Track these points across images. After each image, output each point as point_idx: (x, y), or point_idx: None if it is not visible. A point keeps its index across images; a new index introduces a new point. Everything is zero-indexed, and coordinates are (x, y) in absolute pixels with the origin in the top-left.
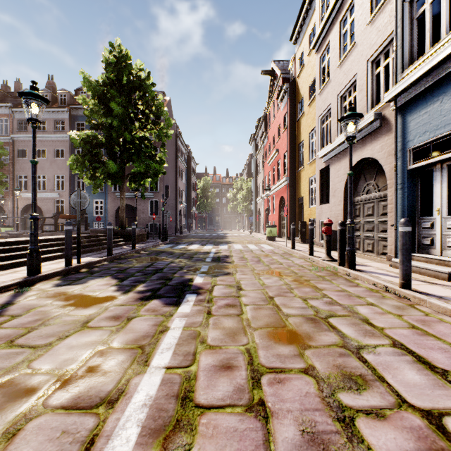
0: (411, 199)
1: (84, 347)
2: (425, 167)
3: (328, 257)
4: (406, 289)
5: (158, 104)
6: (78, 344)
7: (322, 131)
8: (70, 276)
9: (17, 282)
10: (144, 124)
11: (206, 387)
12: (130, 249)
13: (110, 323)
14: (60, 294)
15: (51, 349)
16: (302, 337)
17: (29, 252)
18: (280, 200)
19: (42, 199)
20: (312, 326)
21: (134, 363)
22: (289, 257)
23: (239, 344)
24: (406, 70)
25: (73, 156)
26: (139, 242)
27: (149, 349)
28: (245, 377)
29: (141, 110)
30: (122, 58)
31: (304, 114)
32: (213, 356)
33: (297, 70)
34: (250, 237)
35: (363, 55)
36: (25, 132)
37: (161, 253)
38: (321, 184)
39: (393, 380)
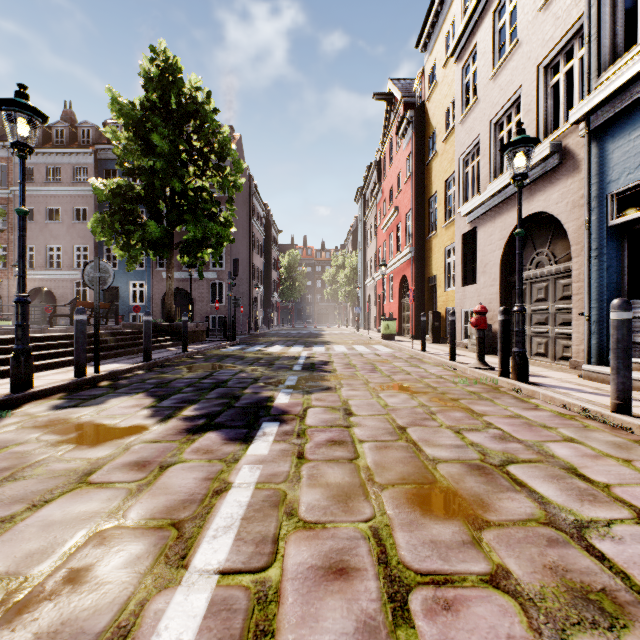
0: (614, 272)
1: (72, 524)
2: (637, 222)
3: (480, 363)
4: (623, 415)
5: (222, 139)
6: (63, 518)
7: (465, 177)
8: (81, 393)
9: None
10: (201, 169)
11: (298, 621)
12: (180, 352)
13: (128, 476)
14: (57, 422)
15: (11, 528)
16: (470, 503)
17: (13, 355)
18: (401, 281)
19: (56, 281)
20: (482, 481)
21: (159, 562)
22: (419, 364)
23: (357, 519)
24: (607, 71)
25: (97, 214)
26: (194, 342)
27: (192, 530)
28: (376, 595)
29: (197, 148)
30: (169, 70)
31: (436, 154)
32: (311, 546)
33: (427, 90)
34: (357, 336)
35: (531, 58)
36: (30, 184)
37: (225, 358)
38: (464, 257)
39: None
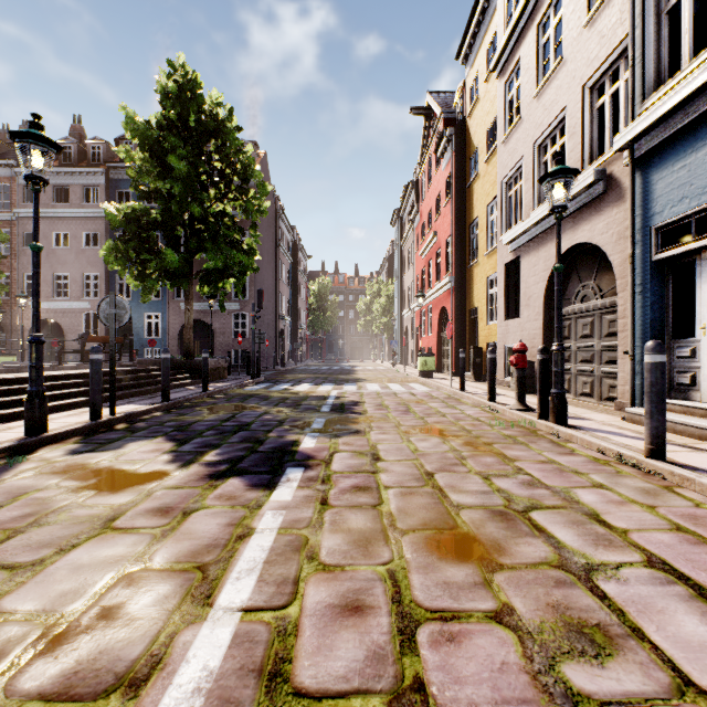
0: (658, 309)
1: (100, 567)
2: (681, 257)
3: (519, 405)
4: (656, 460)
5: (245, 160)
6: (91, 561)
7: (508, 202)
8: (97, 436)
9: (5, 448)
10: (223, 191)
11: (314, 650)
12: (200, 392)
13: (152, 522)
14: (76, 467)
15: (42, 571)
16: (487, 547)
17: (27, 397)
18: (441, 313)
19: (63, 312)
20: (503, 527)
21: (186, 601)
22: (456, 404)
23: (375, 563)
24: (650, 97)
25: (110, 242)
26: (215, 380)
27: (216, 572)
28: (387, 629)
29: (218, 169)
30: (187, 86)
31: (478, 176)
32: (330, 587)
33: (468, 105)
34: (393, 372)
35: (576, 77)
36: None
37: (249, 397)
38: (507, 288)
39: (660, 637)
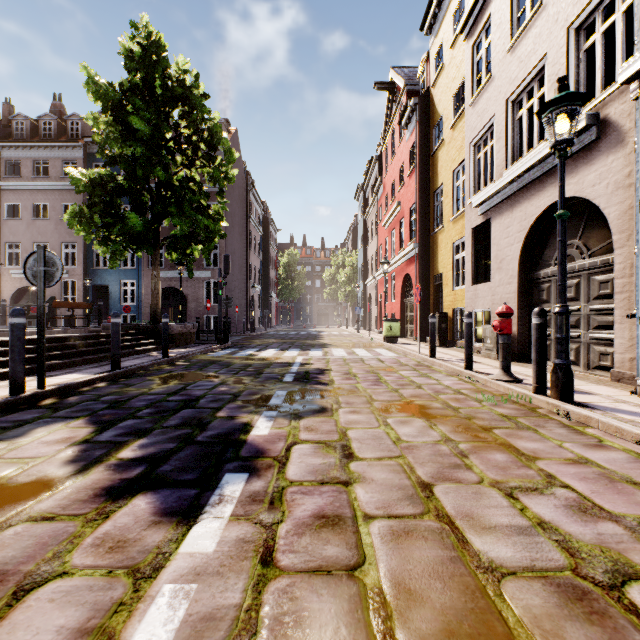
0: None
1: None
2: None
3: (505, 375)
4: None
5: (212, 127)
6: None
7: (476, 165)
8: (7, 417)
9: None
10: (190, 158)
11: None
12: (160, 358)
13: None
14: None
15: None
16: None
17: None
18: (404, 280)
19: None
20: None
21: None
22: (429, 373)
23: None
24: None
25: (74, 206)
26: (181, 346)
27: None
28: None
29: (185, 136)
30: (151, 48)
31: (443, 143)
32: None
33: (432, 75)
34: (357, 337)
35: (559, 19)
36: (16, 179)
37: (209, 364)
38: (475, 252)
39: None
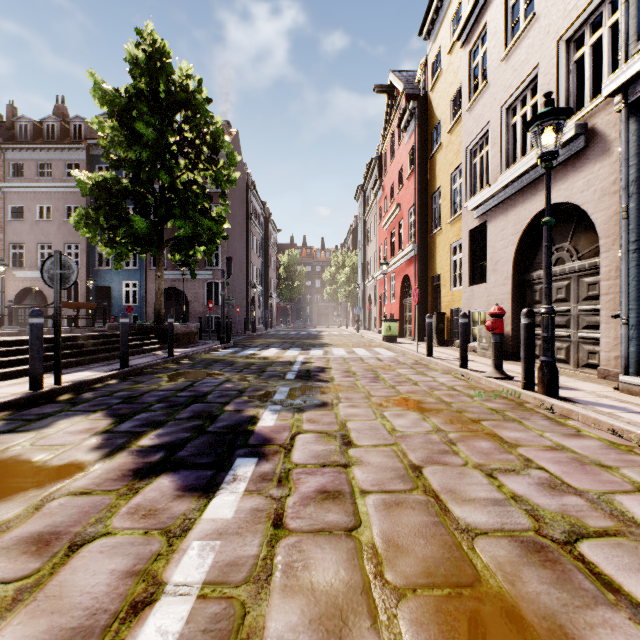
0: None
1: None
2: None
3: (497, 372)
4: None
5: (215, 131)
6: None
7: (473, 169)
8: (30, 411)
9: None
10: (193, 162)
11: None
12: (165, 357)
13: (13, 567)
14: None
15: None
16: (545, 637)
17: None
18: (403, 281)
19: None
20: (550, 580)
21: None
22: (425, 371)
23: None
24: None
25: (80, 209)
26: (185, 345)
27: None
28: None
29: (188, 139)
30: (156, 55)
31: (441, 146)
32: None
33: (430, 79)
34: (357, 337)
35: (550, 31)
36: (20, 180)
37: (214, 363)
38: (472, 254)
39: None
